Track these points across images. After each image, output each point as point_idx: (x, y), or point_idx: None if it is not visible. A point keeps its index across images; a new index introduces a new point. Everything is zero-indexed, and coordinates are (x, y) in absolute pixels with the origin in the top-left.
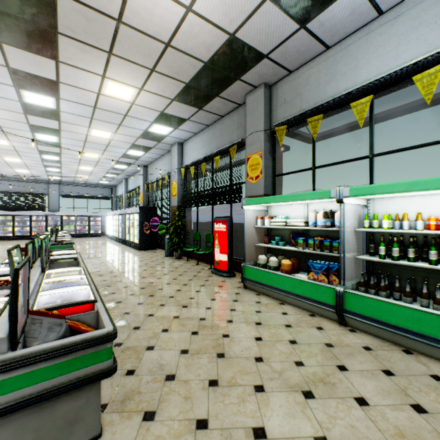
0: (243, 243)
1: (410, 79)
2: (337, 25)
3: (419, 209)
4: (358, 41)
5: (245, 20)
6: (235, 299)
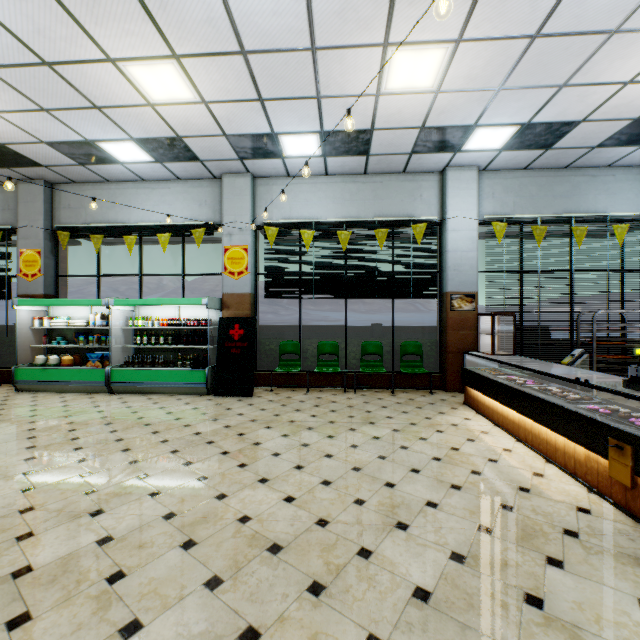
0: (13, 348)
1: (157, 235)
2: (114, 174)
3: (162, 314)
4: (132, 190)
5: (19, 143)
6: (5, 399)
